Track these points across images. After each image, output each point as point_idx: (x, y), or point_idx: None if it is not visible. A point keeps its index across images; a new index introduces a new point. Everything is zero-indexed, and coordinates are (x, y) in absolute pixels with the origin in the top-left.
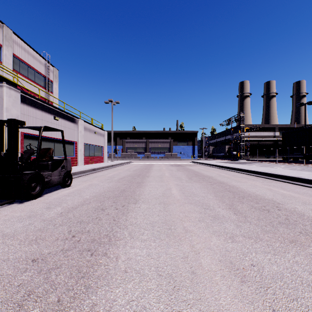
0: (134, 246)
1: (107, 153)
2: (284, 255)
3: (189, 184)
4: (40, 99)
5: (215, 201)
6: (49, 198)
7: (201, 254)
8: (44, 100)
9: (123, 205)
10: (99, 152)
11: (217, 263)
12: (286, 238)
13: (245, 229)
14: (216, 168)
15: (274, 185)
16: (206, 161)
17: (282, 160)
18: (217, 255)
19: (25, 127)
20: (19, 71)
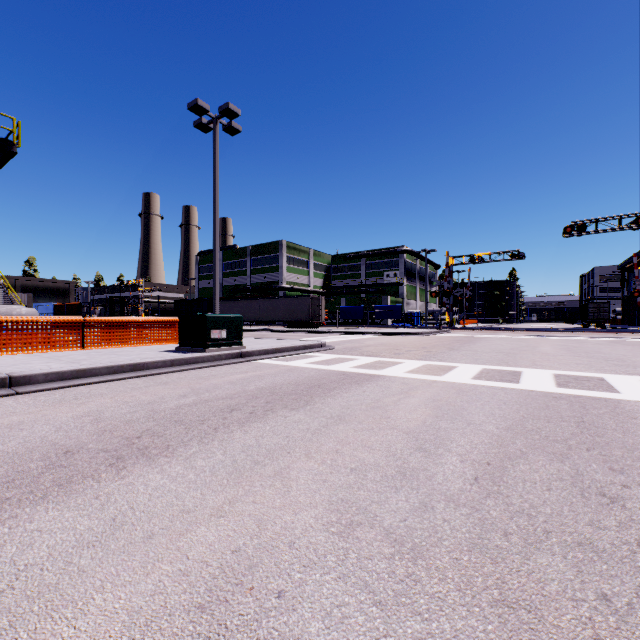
0: None
1: None
2: None
3: None
4: None
5: None
6: None
7: None
8: None
9: None
10: None
11: None
12: None
13: None
14: None
15: None
16: None
17: None
18: None
19: None
20: None
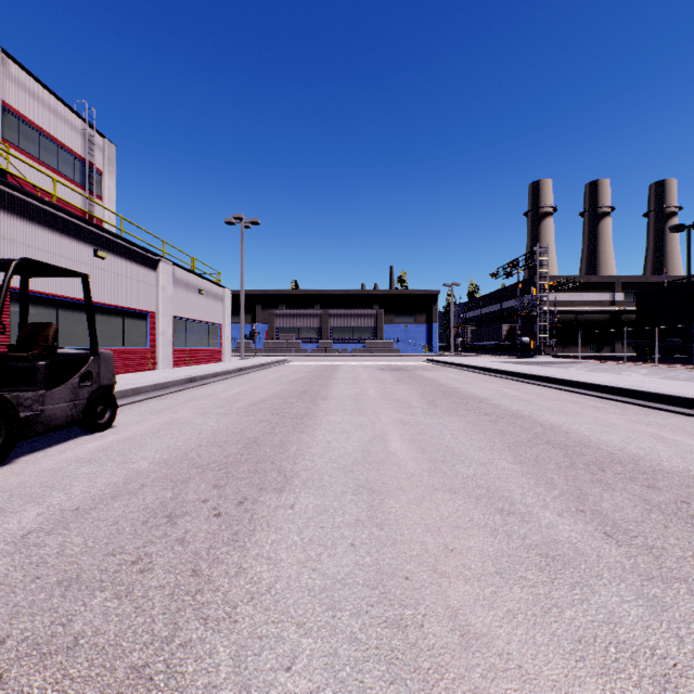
0: None
1: (234, 340)
2: None
3: (433, 421)
4: (55, 205)
5: (524, 479)
6: (27, 471)
7: None
8: (81, 214)
9: (240, 500)
10: (210, 337)
11: None
12: None
13: (690, 623)
14: (488, 376)
15: (660, 425)
16: (461, 359)
17: (637, 357)
18: None
19: None
20: (17, 145)
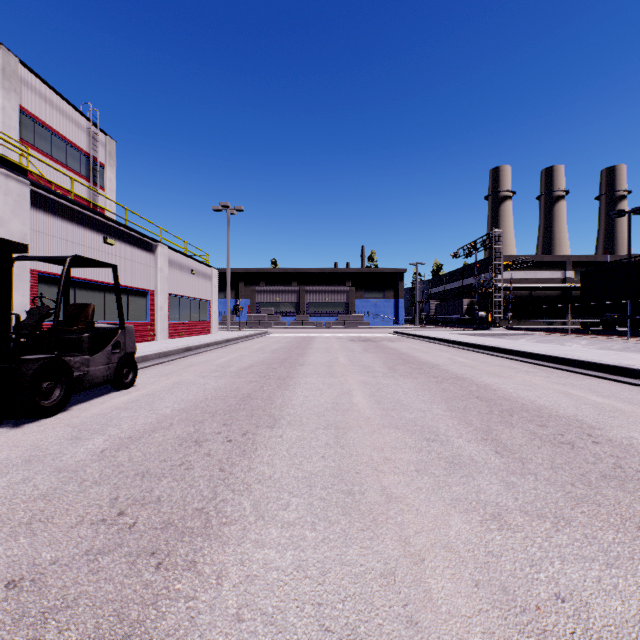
0: (264, 541)
1: (219, 314)
2: (632, 566)
3: (390, 382)
4: (74, 201)
5: (450, 421)
6: (83, 415)
7: (427, 564)
8: (86, 203)
9: (244, 433)
10: (200, 312)
11: (469, 592)
12: (627, 518)
13: (526, 493)
14: (445, 346)
15: (573, 385)
16: (423, 331)
17: (582, 329)
18: (467, 566)
19: (31, 257)
20: (32, 144)
